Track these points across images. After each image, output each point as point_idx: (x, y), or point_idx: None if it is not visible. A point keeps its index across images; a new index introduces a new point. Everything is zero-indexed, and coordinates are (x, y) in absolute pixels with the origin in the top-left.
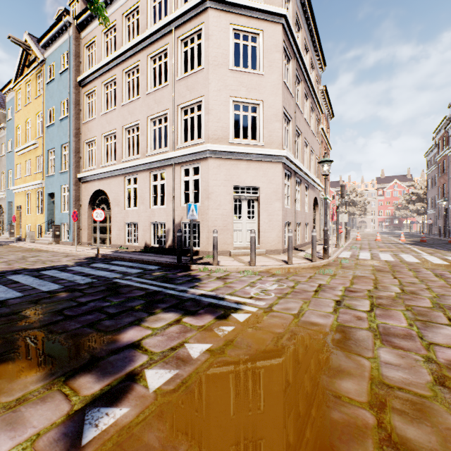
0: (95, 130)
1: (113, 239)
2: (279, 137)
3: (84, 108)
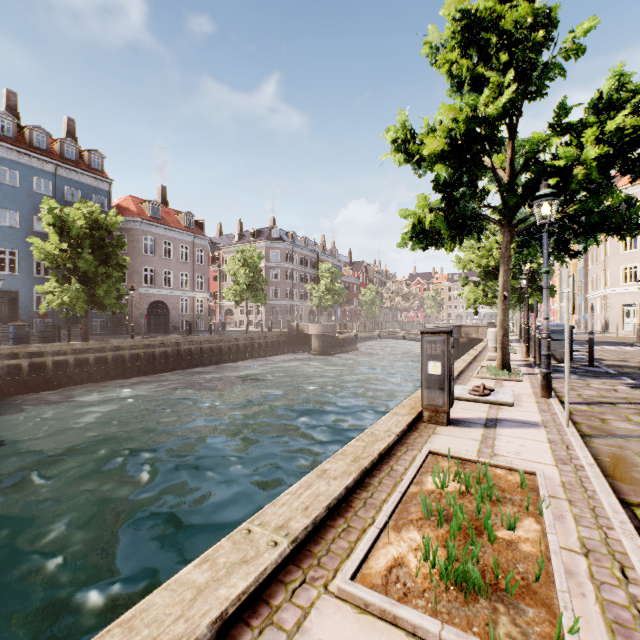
0: (591, 274)
1: (594, 328)
2: None
3: (589, 261)
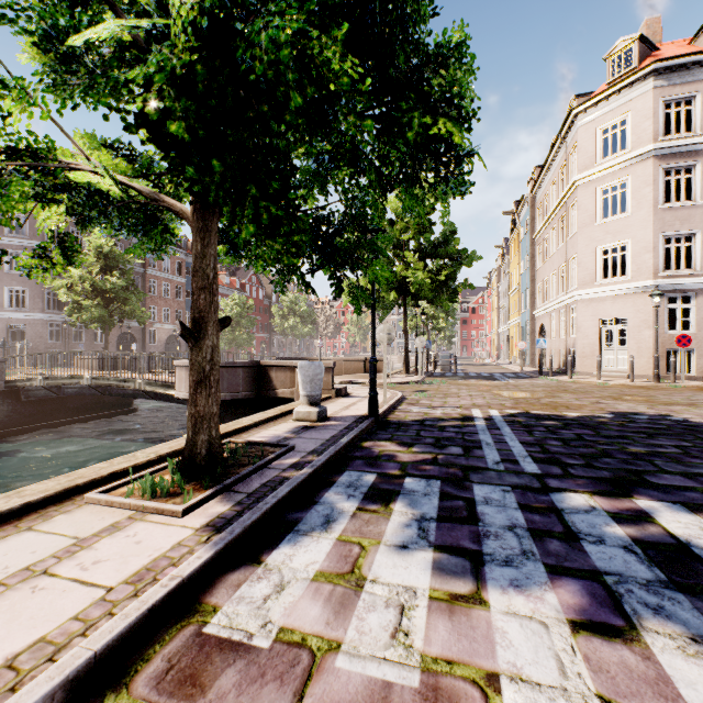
0: (540, 277)
1: (546, 362)
2: (649, 267)
3: (537, 258)
